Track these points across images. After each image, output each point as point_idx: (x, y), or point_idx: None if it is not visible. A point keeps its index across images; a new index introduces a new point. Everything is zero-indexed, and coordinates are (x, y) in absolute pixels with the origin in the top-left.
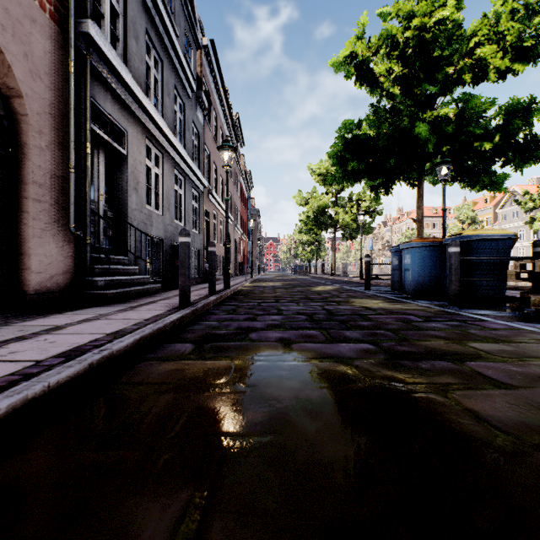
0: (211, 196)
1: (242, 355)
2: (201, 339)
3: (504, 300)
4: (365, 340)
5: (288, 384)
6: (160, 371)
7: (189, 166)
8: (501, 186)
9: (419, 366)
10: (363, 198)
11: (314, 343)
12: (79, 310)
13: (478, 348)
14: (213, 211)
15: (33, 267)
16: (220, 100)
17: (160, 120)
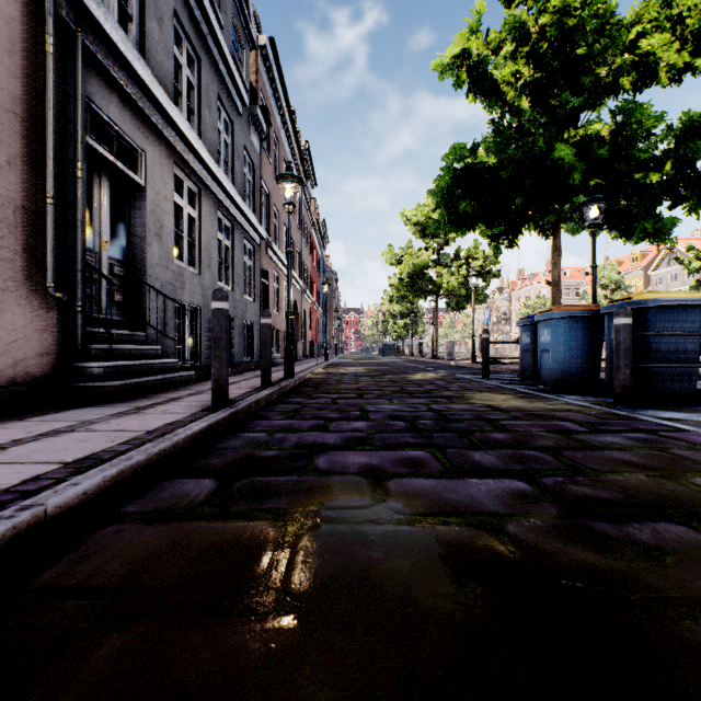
0: (270, 250)
1: (298, 507)
2: (232, 469)
3: (695, 396)
4: (510, 471)
5: (386, 592)
6: (133, 551)
7: (239, 208)
8: (668, 235)
9: (633, 537)
10: (474, 255)
11: (424, 478)
12: (54, 414)
13: None
14: (274, 271)
15: None
16: (284, 123)
17: (195, 139)
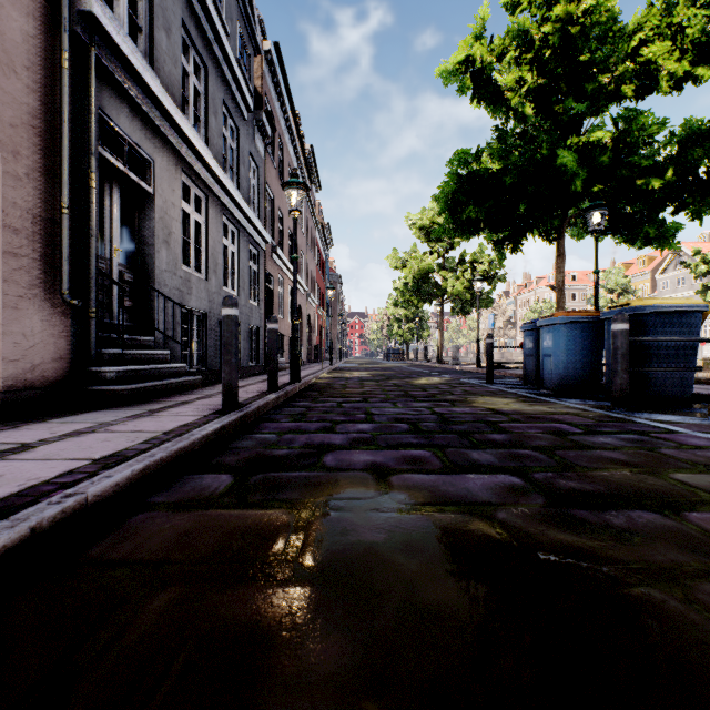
0: (275, 255)
1: (309, 498)
2: (246, 466)
3: (692, 400)
4: (505, 468)
5: (388, 564)
6: (166, 533)
7: (244, 213)
8: (672, 240)
9: (609, 522)
10: (479, 259)
11: (425, 474)
12: (72, 417)
13: (691, 484)
14: (279, 276)
15: (3, 351)
16: (288, 127)
17: (202, 146)
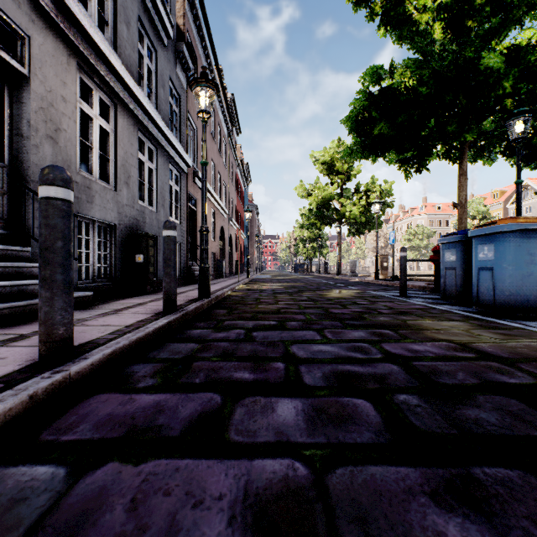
0: (198, 179)
1: None
2: None
3: None
4: None
5: None
6: None
7: (162, 132)
8: None
9: None
10: (372, 189)
11: None
12: None
13: None
14: None
15: None
16: (211, 71)
17: (103, 42)
